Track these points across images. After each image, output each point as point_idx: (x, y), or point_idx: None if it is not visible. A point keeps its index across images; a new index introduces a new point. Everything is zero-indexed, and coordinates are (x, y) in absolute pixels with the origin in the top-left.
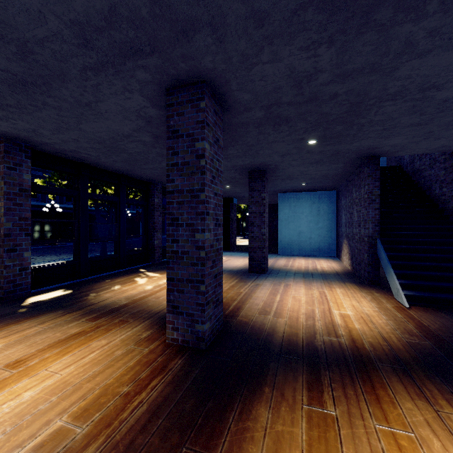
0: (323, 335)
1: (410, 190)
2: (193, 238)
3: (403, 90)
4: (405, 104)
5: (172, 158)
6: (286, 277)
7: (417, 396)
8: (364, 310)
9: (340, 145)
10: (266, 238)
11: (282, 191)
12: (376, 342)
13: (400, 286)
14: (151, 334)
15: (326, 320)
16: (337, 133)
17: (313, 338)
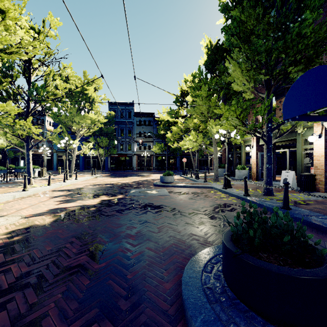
0: None
1: None
2: None
3: None
4: None
5: None
6: None
7: None
8: None
9: None
10: None
11: None
12: None
13: None
14: None
15: None
16: None
17: None
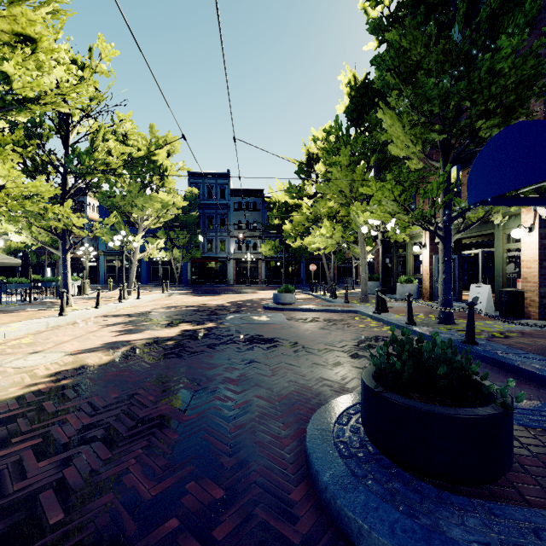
0: None
1: None
2: None
3: None
4: None
5: None
6: None
7: None
8: None
9: None
10: None
11: None
12: None
13: None
14: None
15: None
16: None
17: None
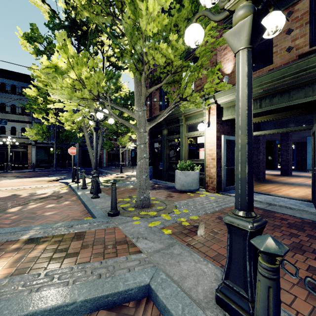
0: (296, 183)
1: None
2: (257, 157)
3: None
4: None
5: None
6: (299, 177)
7: (309, 187)
8: None
9: None
10: (289, 160)
11: (308, 136)
12: None
13: None
14: None
15: (301, 182)
16: (313, 123)
17: (292, 183)
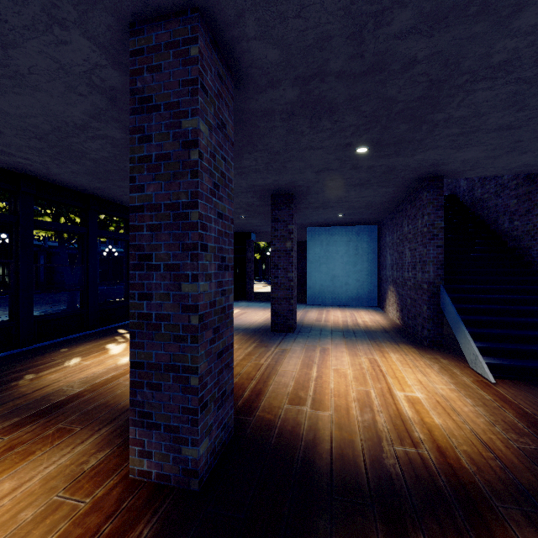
0: (393, 442)
1: (471, 224)
2: (178, 292)
3: (512, 59)
4: (506, 88)
5: (140, 147)
6: (321, 337)
7: None
8: (438, 389)
9: (398, 158)
10: (294, 284)
11: (312, 224)
12: (475, 452)
13: (479, 351)
14: (106, 459)
15: (390, 412)
16: (398, 137)
17: (380, 451)
